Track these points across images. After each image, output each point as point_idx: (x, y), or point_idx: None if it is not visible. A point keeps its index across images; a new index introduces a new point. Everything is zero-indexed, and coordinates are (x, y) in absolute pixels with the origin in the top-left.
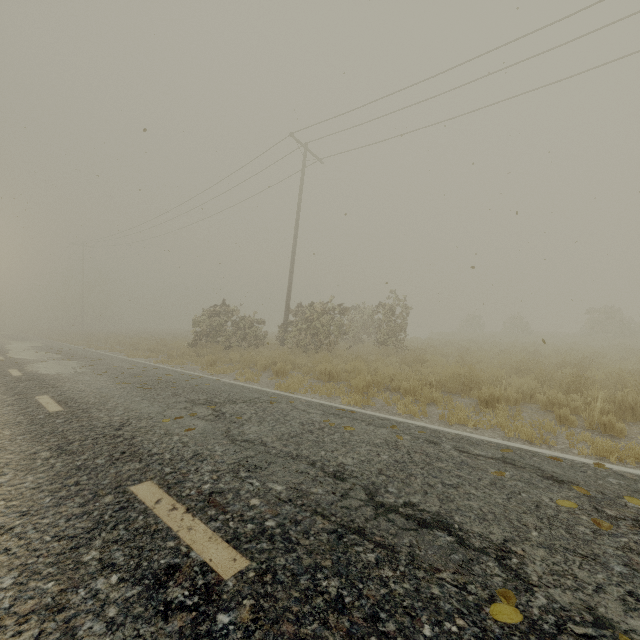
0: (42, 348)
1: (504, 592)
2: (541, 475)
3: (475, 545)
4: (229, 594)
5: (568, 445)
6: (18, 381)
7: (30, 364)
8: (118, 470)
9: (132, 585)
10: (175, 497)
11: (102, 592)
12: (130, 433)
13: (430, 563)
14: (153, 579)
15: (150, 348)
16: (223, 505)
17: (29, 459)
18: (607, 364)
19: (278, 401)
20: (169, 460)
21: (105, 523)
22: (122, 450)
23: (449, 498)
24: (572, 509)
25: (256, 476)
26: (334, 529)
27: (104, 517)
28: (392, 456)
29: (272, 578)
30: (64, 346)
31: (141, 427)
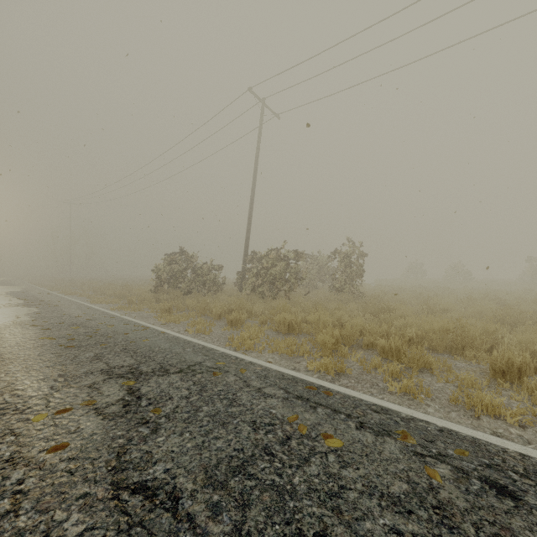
0: (15, 293)
1: None
2: None
3: None
4: None
5: None
6: None
7: None
8: None
9: None
10: None
11: None
12: None
13: None
14: None
15: (115, 293)
16: None
17: None
18: None
19: (225, 369)
20: None
21: None
22: None
23: None
24: None
25: None
26: None
27: None
28: None
29: None
30: (39, 291)
31: None
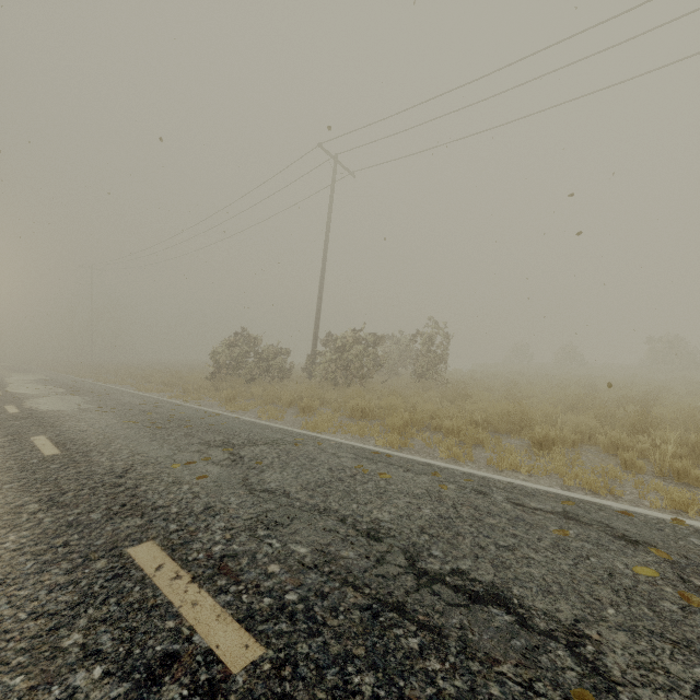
0: (45, 381)
1: (581, 693)
2: (611, 534)
3: (540, 627)
4: (238, 694)
5: (637, 495)
6: (14, 419)
7: (30, 399)
8: (115, 527)
9: (119, 681)
10: (179, 562)
11: (81, 691)
12: (133, 481)
13: (486, 651)
14: (145, 673)
15: (164, 381)
16: (236, 572)
17: (14, 513)
18: (673, 400)
19: (304, 443)
20: (176, 515)
21: (94, 596)
22: (122, 502)
23: (505, 564)
24: (653, 578)
25: (276, 535)
26: (368, 605)
27: (93, 588)
28: (435, 510)
29: (292, 672)
30: (70, 379)
31: (146, 474)
